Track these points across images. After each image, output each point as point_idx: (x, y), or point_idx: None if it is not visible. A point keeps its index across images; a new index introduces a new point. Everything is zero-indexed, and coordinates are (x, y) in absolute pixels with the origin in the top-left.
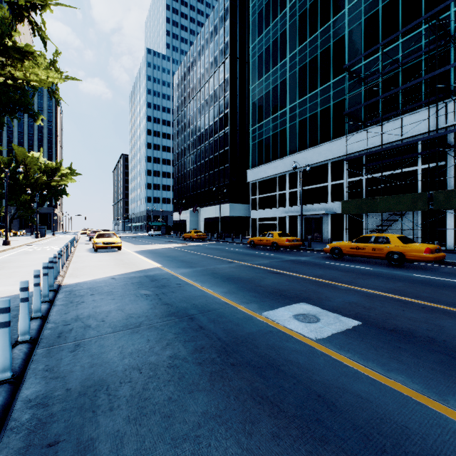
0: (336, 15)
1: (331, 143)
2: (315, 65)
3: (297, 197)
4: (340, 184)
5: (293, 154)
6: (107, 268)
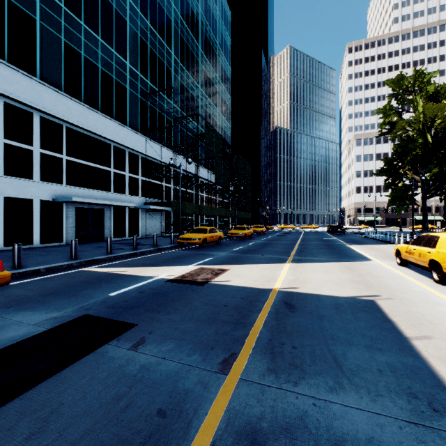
0: None
1: (119, 126)
2: None
3: (62, 169)
4: (122, 176)
5: (63, 93)
6: (381, 247)
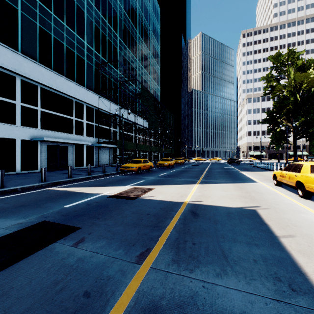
0: None
1: (79, 87)
2: None
3: (37, 117)
4: (81, 122)
5: (37, 63)
6: (264, 173)
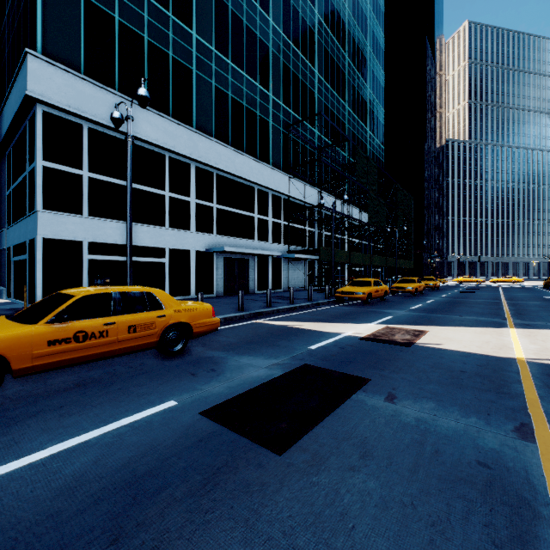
0: (263, 9)
1: (263, 166)
2: (240, 31)
3: (213, 218)
4: (265, 221)
5: (214, 139)
6: None
